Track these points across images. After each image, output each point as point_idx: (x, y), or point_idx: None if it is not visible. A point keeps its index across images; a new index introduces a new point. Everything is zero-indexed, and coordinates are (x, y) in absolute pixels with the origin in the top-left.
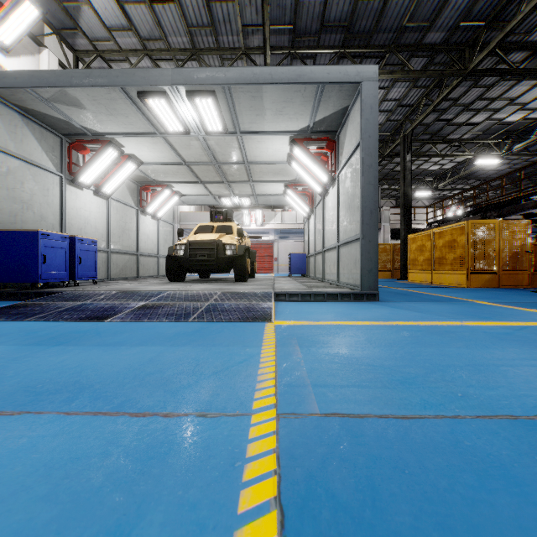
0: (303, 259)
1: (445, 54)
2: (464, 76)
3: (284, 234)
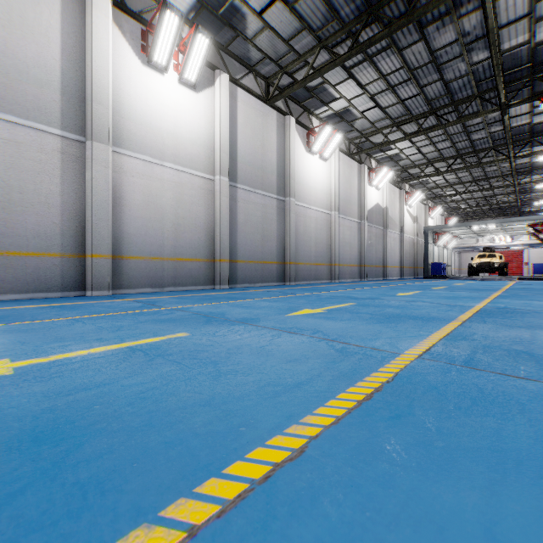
0: (541, 266)
1: None
2: None
3: (532, 245)
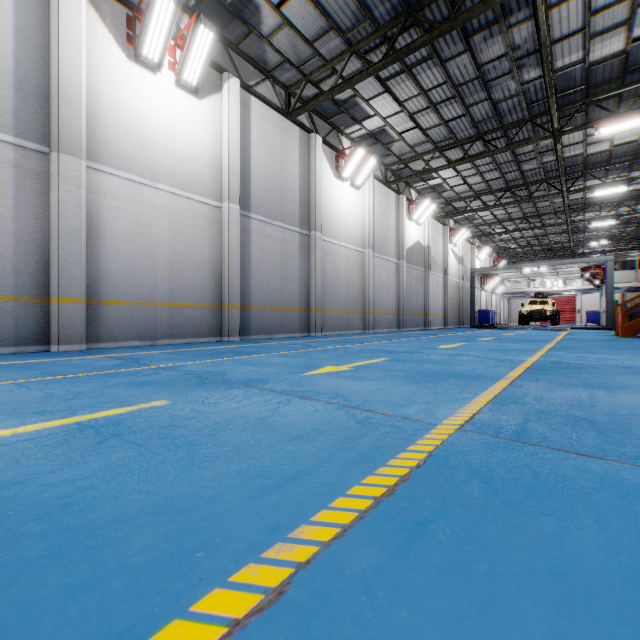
0: (595, 314)
1: None
2: None
3: (586, 291)
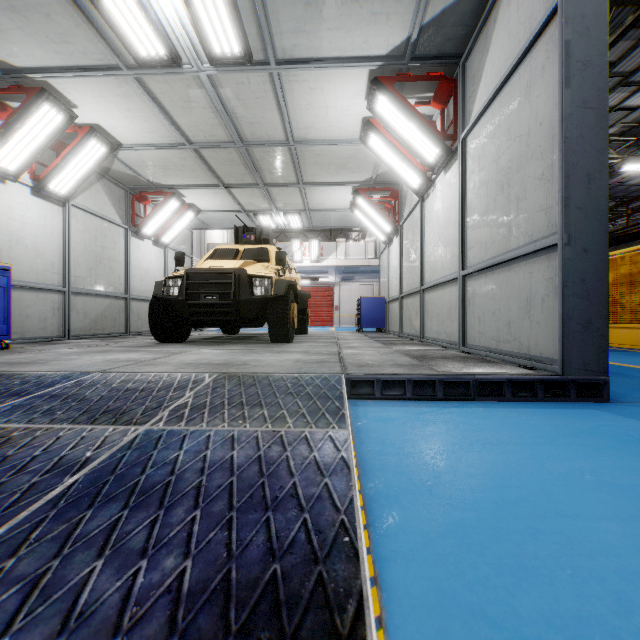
0: (379, 306)
1: None
2: None
3: (349, 274)
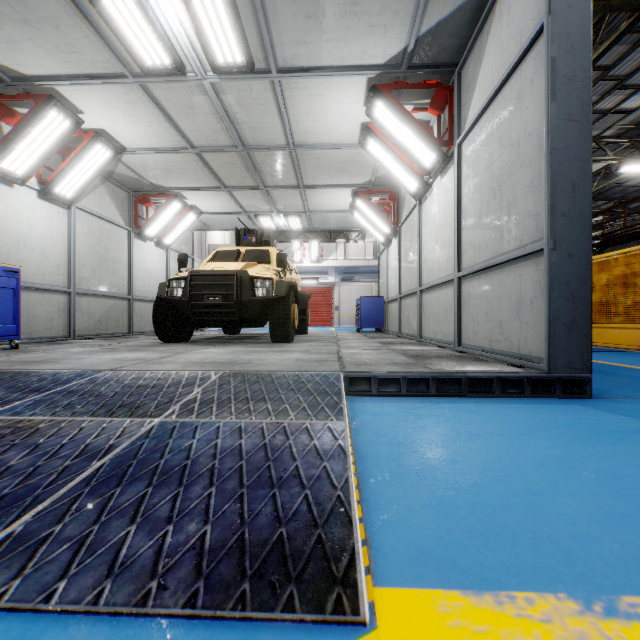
0: (378, 306)
1: None
2: None
3: (348, 274)
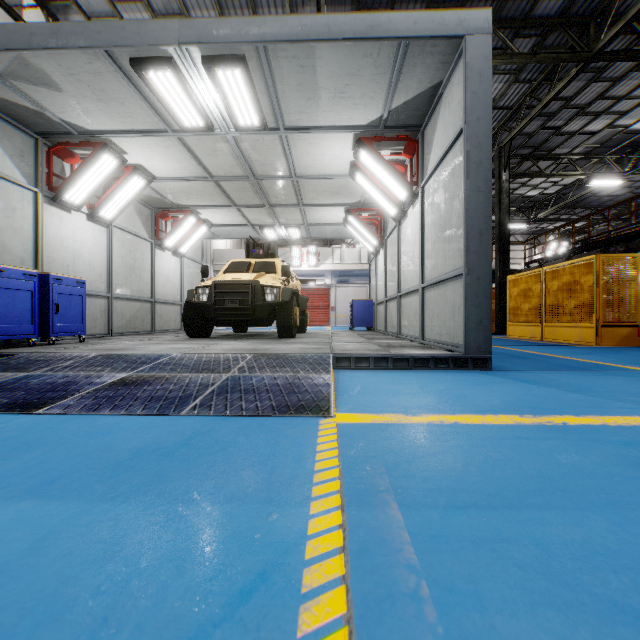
0: (369, 308)
1: (562, 32)
2: (587, 61)
3: (344, 277)
